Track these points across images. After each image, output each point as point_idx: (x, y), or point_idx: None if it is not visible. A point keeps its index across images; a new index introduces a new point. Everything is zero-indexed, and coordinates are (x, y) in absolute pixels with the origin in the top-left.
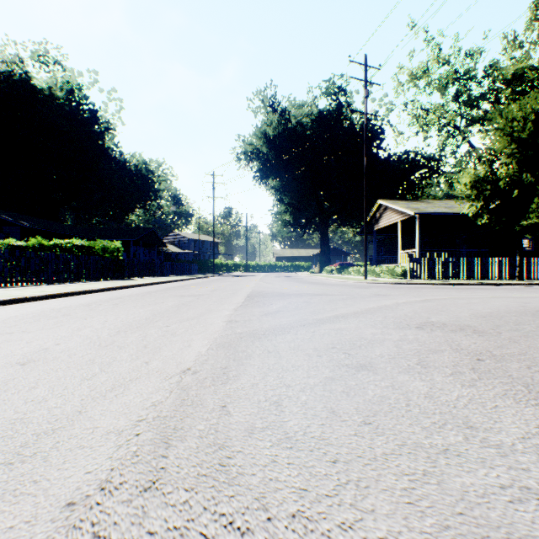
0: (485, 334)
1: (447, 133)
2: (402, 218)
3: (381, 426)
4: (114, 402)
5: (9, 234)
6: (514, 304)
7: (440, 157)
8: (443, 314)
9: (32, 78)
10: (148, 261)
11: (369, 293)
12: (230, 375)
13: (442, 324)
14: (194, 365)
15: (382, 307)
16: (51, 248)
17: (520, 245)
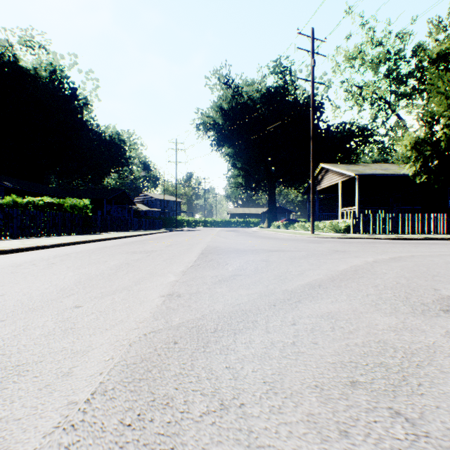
0: None
1: (378, 107)
2: (343, 179)
3: None
4: None
5: None
6: None
7: (372, 127)
8: (445, 281)
9: (19, 60)
10: (116, 217)
11: (326, 249)
12: None
13: None
14: None
15: (357, 269)
16: (24, 205)
17: None
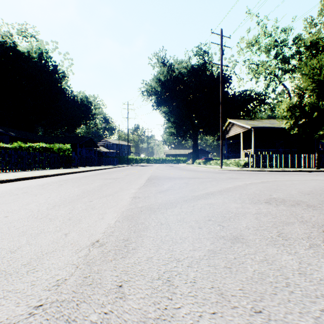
0: (317, 208)
1: (270, 79)
2: (243, 130)
3: (272, 316)
4: (22, 281)
5: (2, 140)
6: (323, 184)
7: (265, 93)
8: (279, 192)
9: (17, 46)
10: (87, 157)
11: (225, 177)
12: (130, 247)
13: (282, 200)
14: (103, 237)
15: (237, 187)
16: (27, 148)
17: (317, 146)
